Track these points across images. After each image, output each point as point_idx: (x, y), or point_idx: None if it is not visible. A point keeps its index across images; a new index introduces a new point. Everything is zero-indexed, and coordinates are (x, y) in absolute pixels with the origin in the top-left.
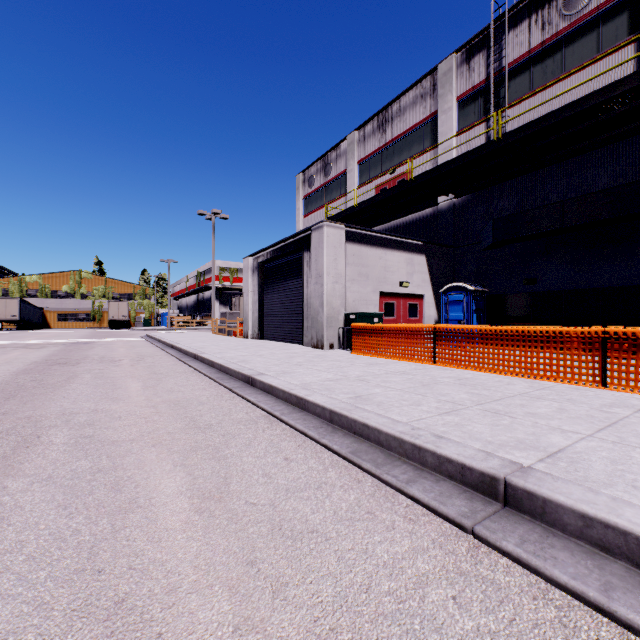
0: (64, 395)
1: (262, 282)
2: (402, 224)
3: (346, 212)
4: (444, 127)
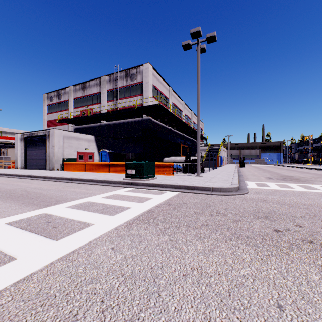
0: None
1: (26, 145)
2: (90, 126)
3: (67, 120)
4: (103, 98)
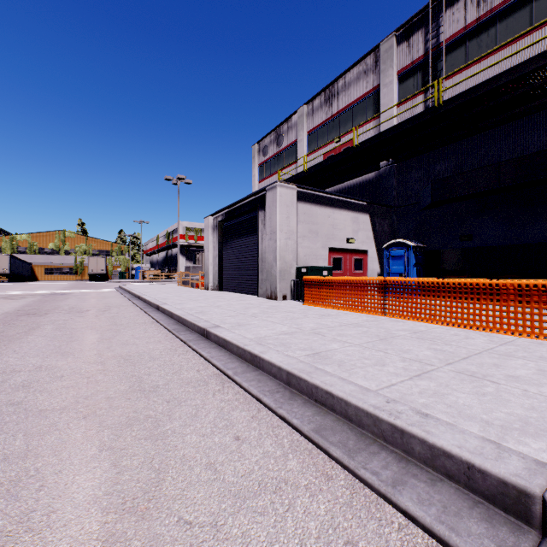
0: (15, 349)
1: (221, 239)
2: (347, 187)
3: (297, 176)
4: (385, 99)
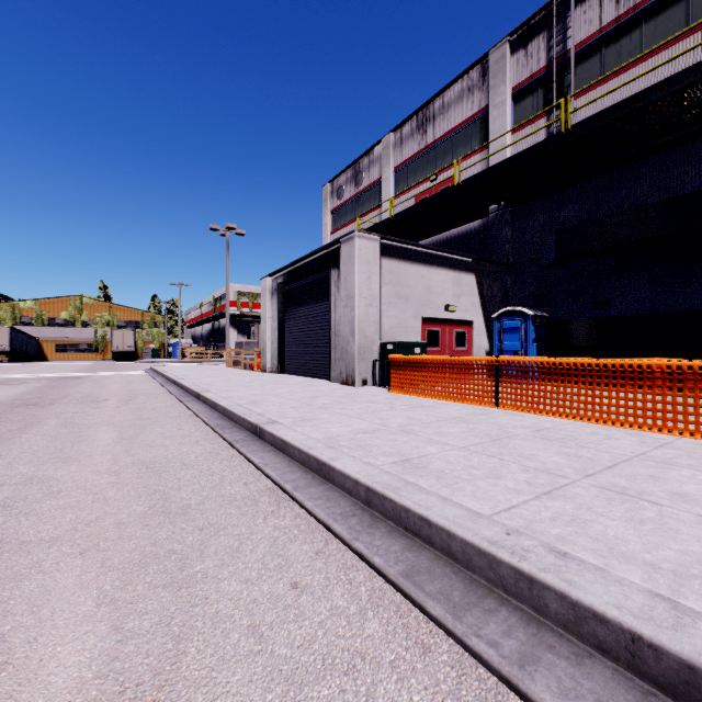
0: (2, 452)
1: (282, 306)
2: (446, 239)
3: (381, 225)
4: (496, 124)
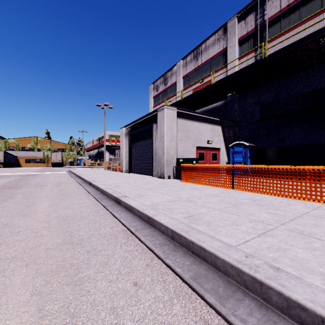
0: None
1: (130, 141)
2: (207, 110)
3: (176, 103)
4: (231, 55)
